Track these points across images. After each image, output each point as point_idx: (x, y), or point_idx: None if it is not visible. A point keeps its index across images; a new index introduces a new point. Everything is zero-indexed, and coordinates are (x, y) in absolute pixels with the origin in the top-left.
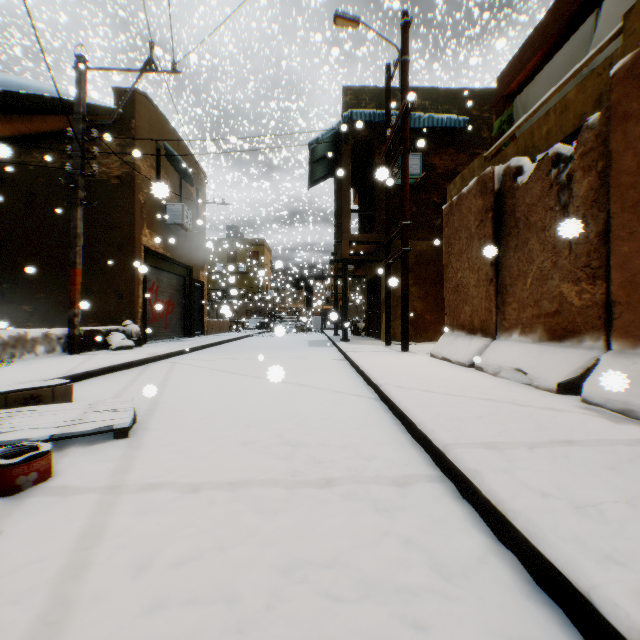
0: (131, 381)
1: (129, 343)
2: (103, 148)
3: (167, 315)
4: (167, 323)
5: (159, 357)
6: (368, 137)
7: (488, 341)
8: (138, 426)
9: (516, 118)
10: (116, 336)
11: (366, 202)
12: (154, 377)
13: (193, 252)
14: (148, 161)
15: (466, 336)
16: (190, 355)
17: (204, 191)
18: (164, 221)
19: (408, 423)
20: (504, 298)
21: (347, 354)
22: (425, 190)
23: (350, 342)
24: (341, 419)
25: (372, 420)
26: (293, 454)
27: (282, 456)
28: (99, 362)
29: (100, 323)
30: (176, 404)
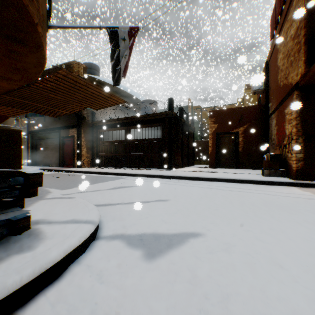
0: None
1: None
2: None
3: None
4: None
5: None
6: None
7: None
8: None
9: None
10: None
11: None
12: None
13: None
14: None
15: None
16: None
17: None
18: None
19: None
20: None
21: None
22: None
23: None
24: None
25: None
26: None
27: None
28: None
29: None
30: None
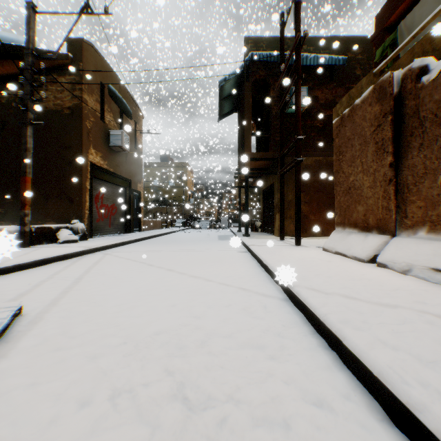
0: (54, 274)
1: (74, 238)
2: (58, 85)
3: (111, 216)
4: (111, 222)
5: (95, 249)
6: (265, 76)
7: (386, 238)
8: (3, 345)
9: (400, 40)
10: (63, 232)
11: (262, 130)
12: (78, 269)
13: (132, 169)
14: (94, 96)
15: (359, 233)
16: (123, 247)
17: (141, 124)
18: (108, 144)
19: (347, 355)
20: (405, 197)
21: (250, 248)
22: (310, 117)
23: (250, 237)
24: (252, 335)
25: (291, 339)
26: (182, 431)
27: (164, 436)
28: (35, 255)
29: (56, 222)
30: (73, 306)
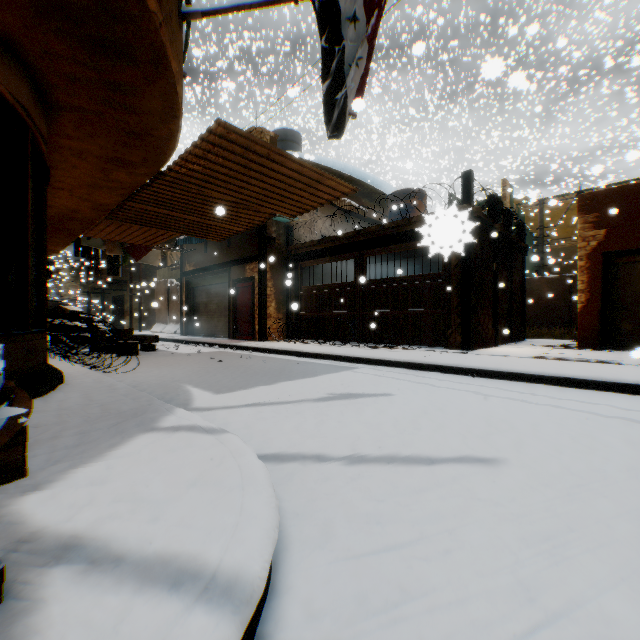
0: None
1: None
2: None
3: None
4: None
5: None
6: None
7: (166, 325)
8: None
9: None
10: None
11: None
12: None
13: None
14: None
15: (162, 324)
16: None
17: None
18: None
19: None
20: (170, 314)
21: None
22: None
23: None
24: None
25: None
26: None
27: None
28: None
29: None
30: None
